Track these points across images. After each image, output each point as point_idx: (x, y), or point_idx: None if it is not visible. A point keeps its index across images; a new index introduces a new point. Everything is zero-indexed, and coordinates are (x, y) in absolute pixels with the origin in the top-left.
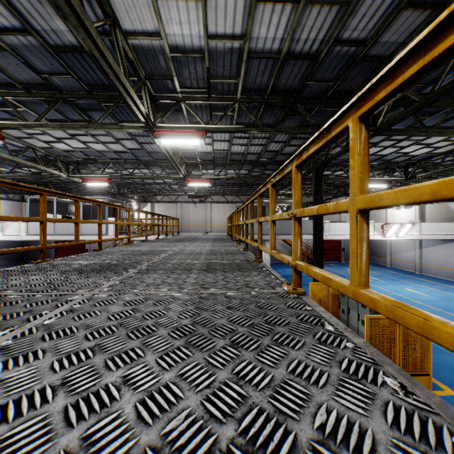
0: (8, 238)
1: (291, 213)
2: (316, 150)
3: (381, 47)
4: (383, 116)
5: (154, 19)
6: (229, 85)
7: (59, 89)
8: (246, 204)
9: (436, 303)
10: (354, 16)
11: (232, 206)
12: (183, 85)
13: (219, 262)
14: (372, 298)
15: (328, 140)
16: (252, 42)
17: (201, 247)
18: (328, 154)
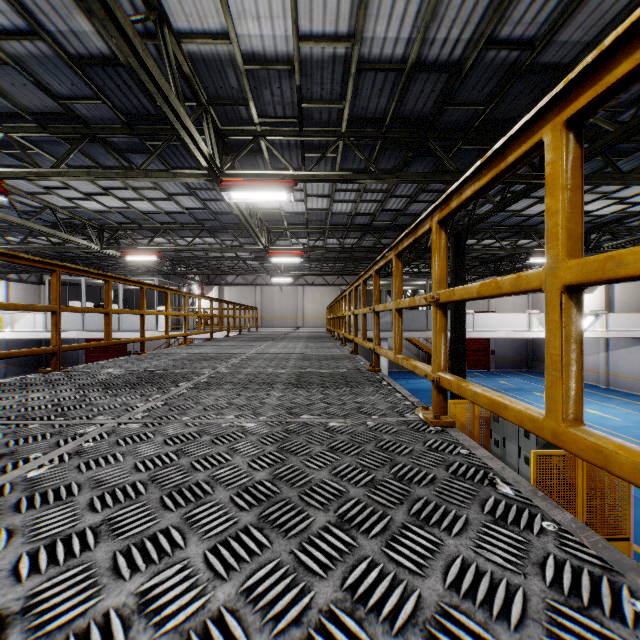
0: (18, 336)
1: (431, 297)
2: (477, 192)
3: (557, 51)
4: None
5: (219, 13)
6: (330, 112)
7: (85, 122)
8: (355, 286)
9: (632, 431)
10: (518, 3)
11: (333, 291)
12: (263, 113)
13: (316, 372)
14: (596, 446)
15: (499, 171)
16: (364, 47)
17: (288, 349)
18: (473, 214)
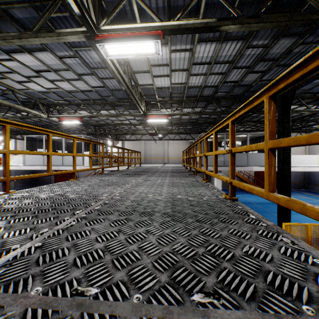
0: (11, 168)
1: None
2: None
3: None
4: None
5: None
6: None
7: None
8: (236, 117)
9: None
10: None
11: (185, 143)
12: None
13: None
14: None
15: None
16: None
17: (156, 188)
18: None
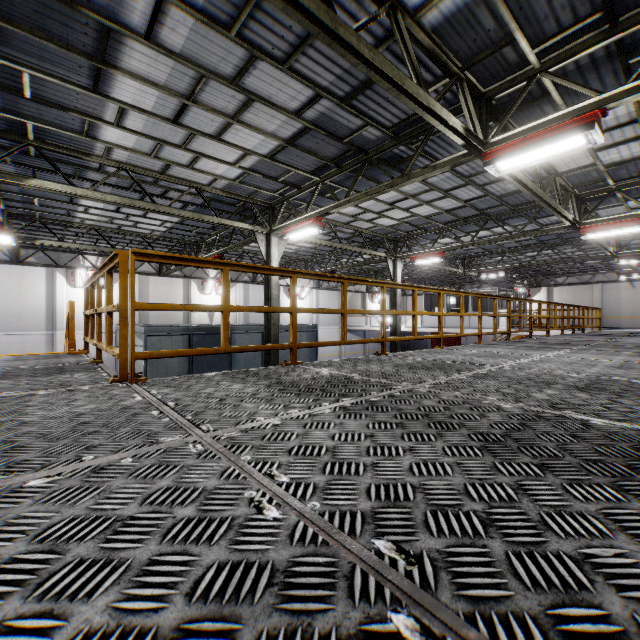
0: (408, 330)
1: None
2: None
3: None
4: None
5: (590, 159)
6: None
7: (488, 214)
8: None
9: None
10: None
11: None
12: (616, 179)
13: None
14: None
15: None
16: None
17: None
18: None
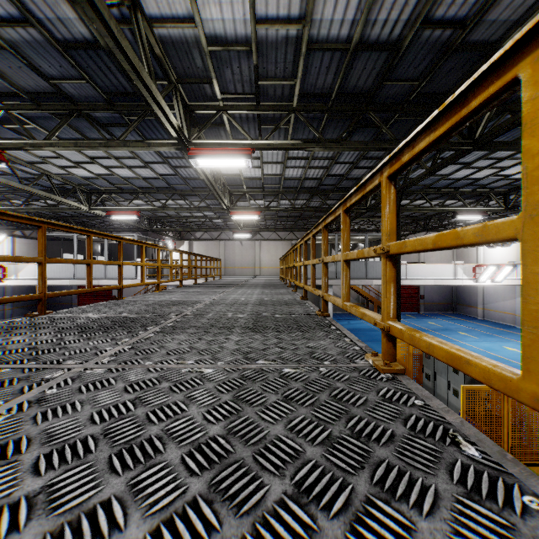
0: (21, 283)
1: (382, 249)
2: (432, 143)
3: (486, 30)
4: (483, 125)
5: None
6: (283, 89)
7: (72, 99)
8: (305, 240)
9: None
10: None
11: (285, 245)
12: (224, 90)
13: (270, 317)
14: None
15: (460, 118)
16: (313, 28)
17: (247, 295)
18: (407, 177)
